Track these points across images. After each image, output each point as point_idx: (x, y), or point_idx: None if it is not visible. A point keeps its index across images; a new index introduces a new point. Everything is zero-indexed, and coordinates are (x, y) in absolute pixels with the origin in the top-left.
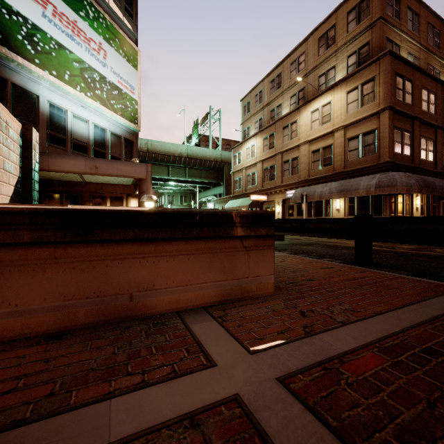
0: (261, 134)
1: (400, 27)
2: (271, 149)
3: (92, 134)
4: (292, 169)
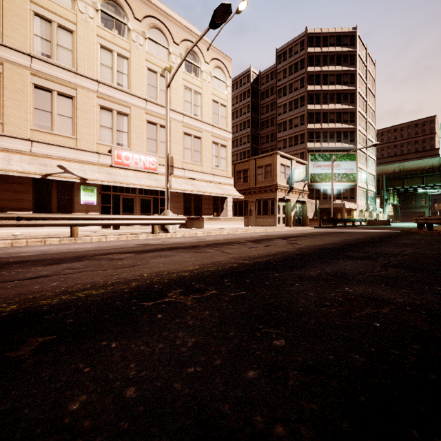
0: None
1: None
2: None
3: (336, 192)
4: None
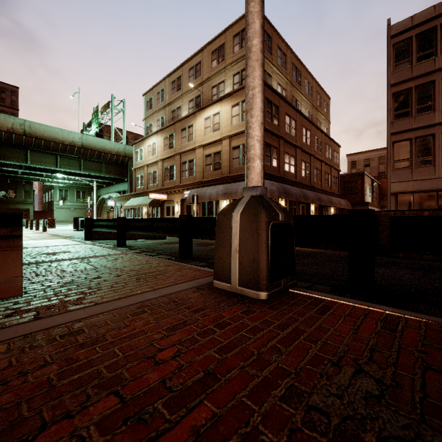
0: (162, 133)
1: (272, 61)
2: (171, 149)
3: None
4: (189, 170)
